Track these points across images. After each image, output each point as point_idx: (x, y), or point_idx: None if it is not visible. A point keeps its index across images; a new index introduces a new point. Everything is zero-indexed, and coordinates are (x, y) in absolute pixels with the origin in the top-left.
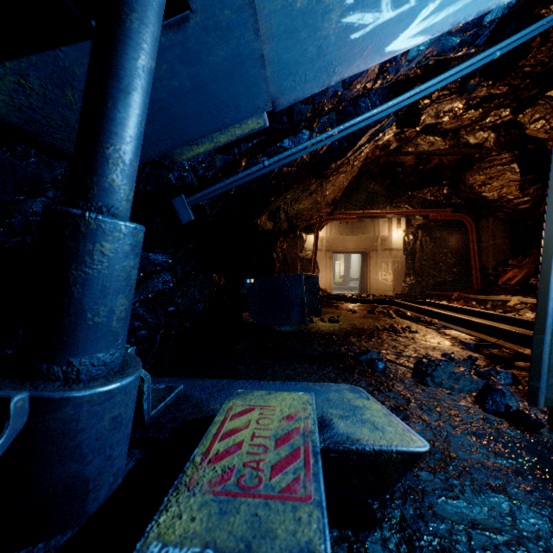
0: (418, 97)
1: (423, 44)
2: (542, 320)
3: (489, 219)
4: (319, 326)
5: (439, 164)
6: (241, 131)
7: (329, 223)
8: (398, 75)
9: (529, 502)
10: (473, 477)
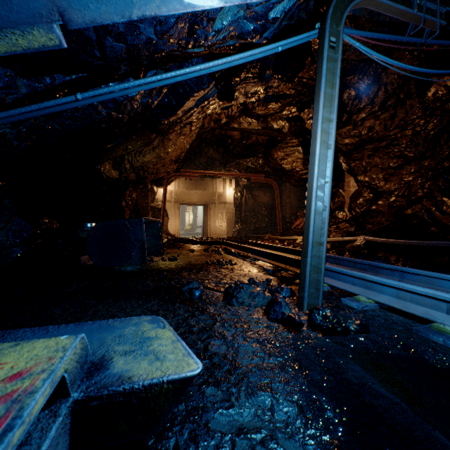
0: (225, 66)
1: (226, 20)
2: (306, 247)
3: (287, 184)
4: (159, 264)
5: (256, 141)
6: (28, 43)
7: (177, 179)
8: (209, 43)
9: (285, 393)
10: (250, 381)
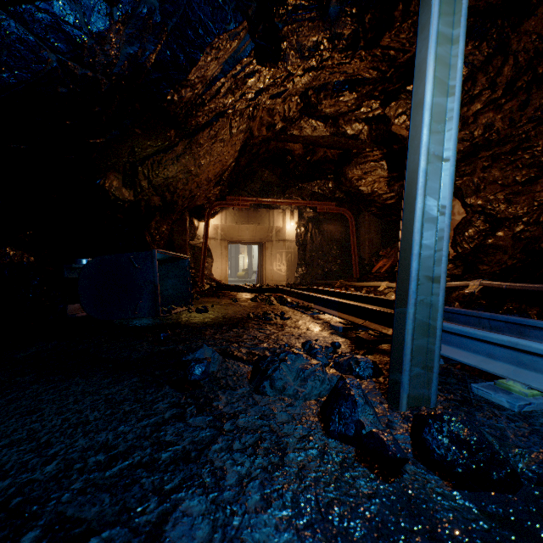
0: None
1: None
2: (404, 286)
3: (366, 215)
4: (180, 317)
5: (324, 157)
6: None
7: (224, 210)
8: None
9: None
10: None
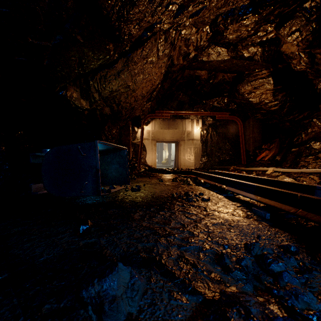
0: None
1: None
2: None
3: (250, 120)
4: (117, 195)
5: (222, 80)
6: None
7: (154, 121)
8: None
9: None
10: None
